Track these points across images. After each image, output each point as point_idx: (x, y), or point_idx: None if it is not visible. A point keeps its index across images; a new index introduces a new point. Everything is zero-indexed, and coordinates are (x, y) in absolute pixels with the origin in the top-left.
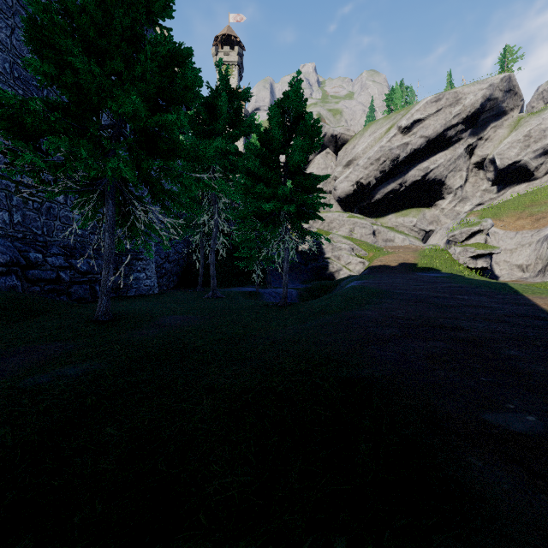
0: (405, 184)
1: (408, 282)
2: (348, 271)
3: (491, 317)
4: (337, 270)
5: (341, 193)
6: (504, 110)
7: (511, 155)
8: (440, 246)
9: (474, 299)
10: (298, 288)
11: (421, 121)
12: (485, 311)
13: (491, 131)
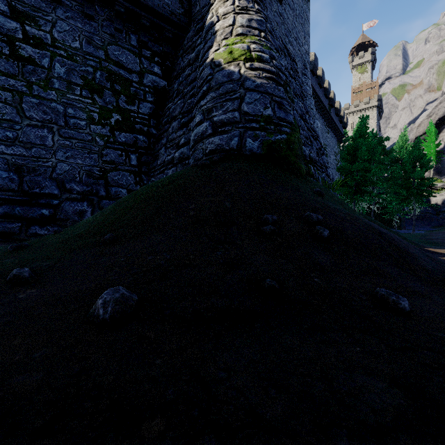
0: None
1: None
2: None
3: None
4: None
5: None
6: None
7: None
8: None
9: None
10: (427, 230)
11: None
12: None
13: None
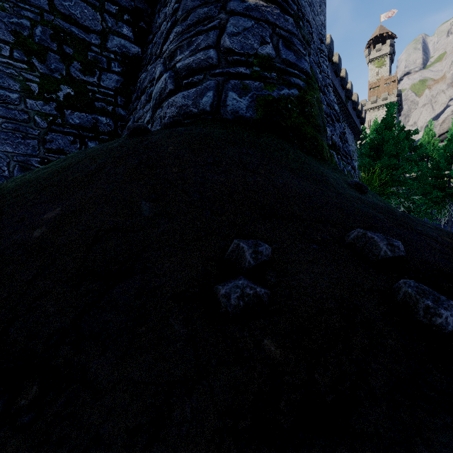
0: None
1: None
2: None
3: None
4: None
5: None
6: None
7: None
8: None
9: None
10: None
11: None
12: None
13: None
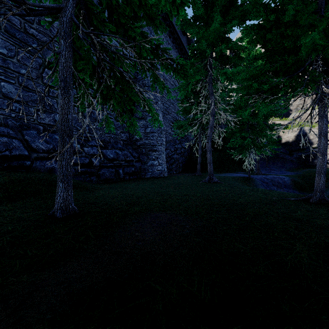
0: None
1: None
2: None
3: None
4: None
5: None
6: None
7: None
8: None
9: None
10: (289, 175)
11: None
12: None
13: None
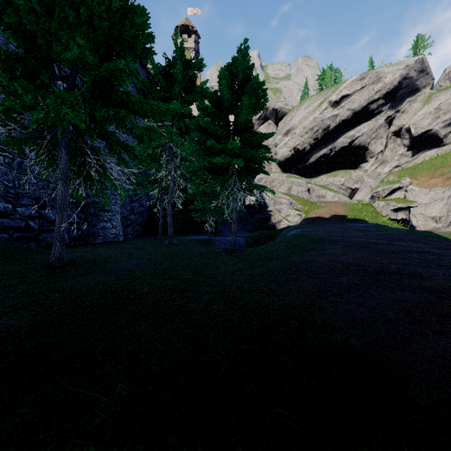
0: (334, 149)
1: (343, 231)
2: (288, 222)
3: (443, 263)
4: (278, 221)
5: (280, 157)
6: (418, 87)
7: (424, 125)
8: (365, 201)
9: (413, 245)
10: (245, 237)
11: (348, 96)
12: (432, 256)
13: (406, 105)
